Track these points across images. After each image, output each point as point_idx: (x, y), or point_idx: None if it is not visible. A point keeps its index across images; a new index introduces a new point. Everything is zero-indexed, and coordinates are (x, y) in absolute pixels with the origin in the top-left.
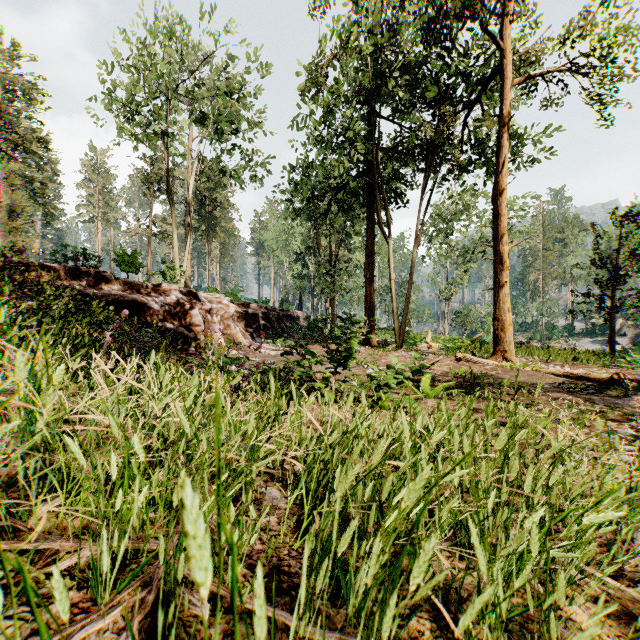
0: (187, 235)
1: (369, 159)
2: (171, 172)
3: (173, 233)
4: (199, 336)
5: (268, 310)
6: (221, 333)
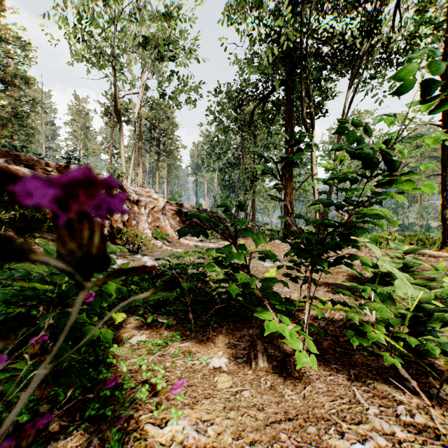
0: (139, 155)
1: (288, 68)
2: (126, 105)
3: (120, 145)
4: (116, 224)
5: (200, 211)
6: (147, 224)
